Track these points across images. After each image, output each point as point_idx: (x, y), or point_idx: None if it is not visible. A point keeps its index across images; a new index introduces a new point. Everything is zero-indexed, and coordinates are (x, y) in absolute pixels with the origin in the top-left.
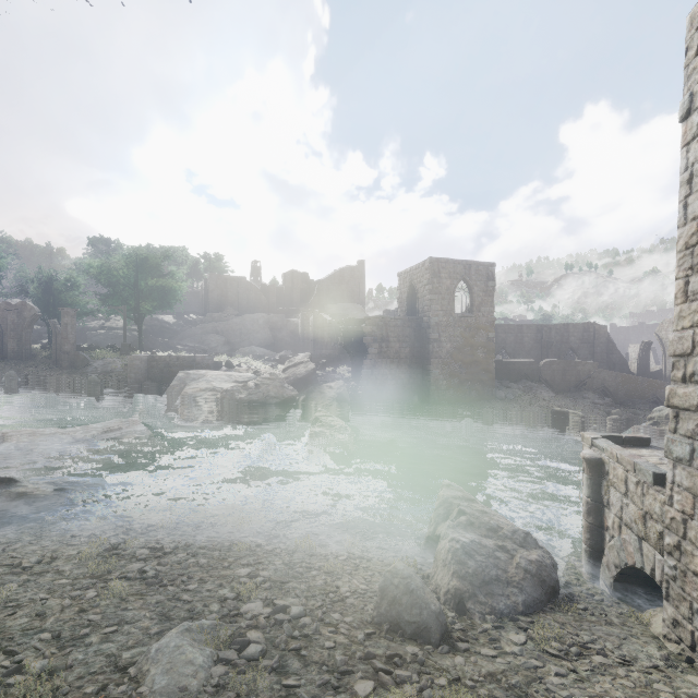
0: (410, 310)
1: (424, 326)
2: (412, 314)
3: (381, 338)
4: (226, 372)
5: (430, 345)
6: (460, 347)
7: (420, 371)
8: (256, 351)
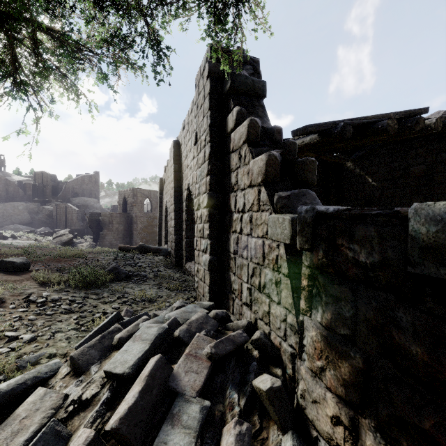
0: (124, 209)
1: (130, 217)
2: (126, 210)
3: (109, 222)
4: (14, 241)
5: (133, 225)
6: (146, 226)
7: (128, 237)
8: (20, 228)
